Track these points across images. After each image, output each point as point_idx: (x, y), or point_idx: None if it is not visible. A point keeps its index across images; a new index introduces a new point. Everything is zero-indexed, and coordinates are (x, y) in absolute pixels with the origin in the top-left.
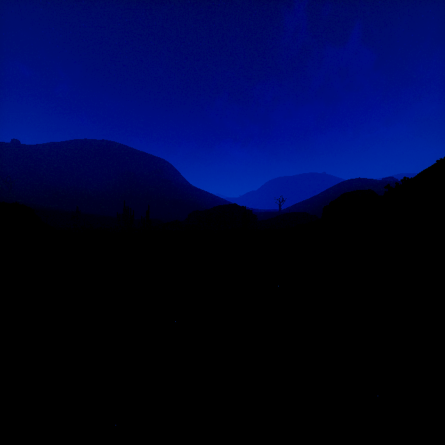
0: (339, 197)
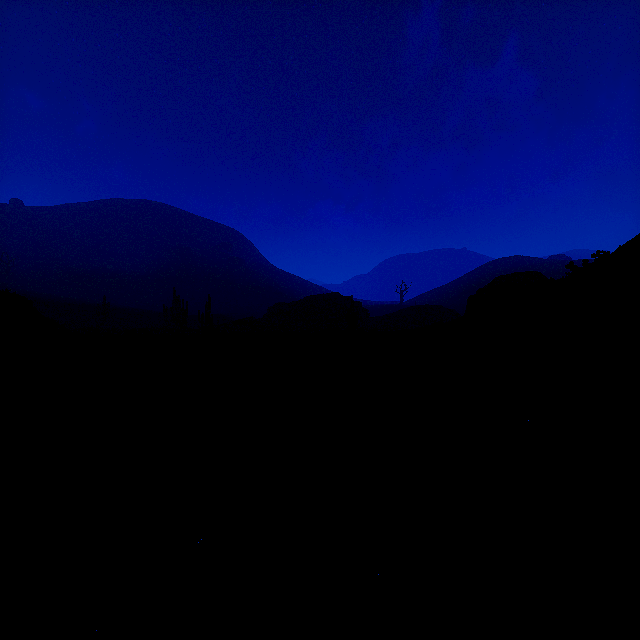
0: (491, 282)
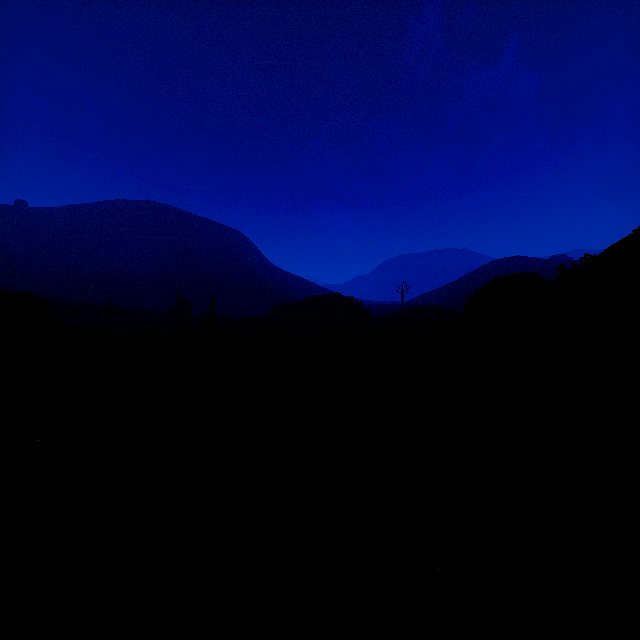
0: (489, 283)
